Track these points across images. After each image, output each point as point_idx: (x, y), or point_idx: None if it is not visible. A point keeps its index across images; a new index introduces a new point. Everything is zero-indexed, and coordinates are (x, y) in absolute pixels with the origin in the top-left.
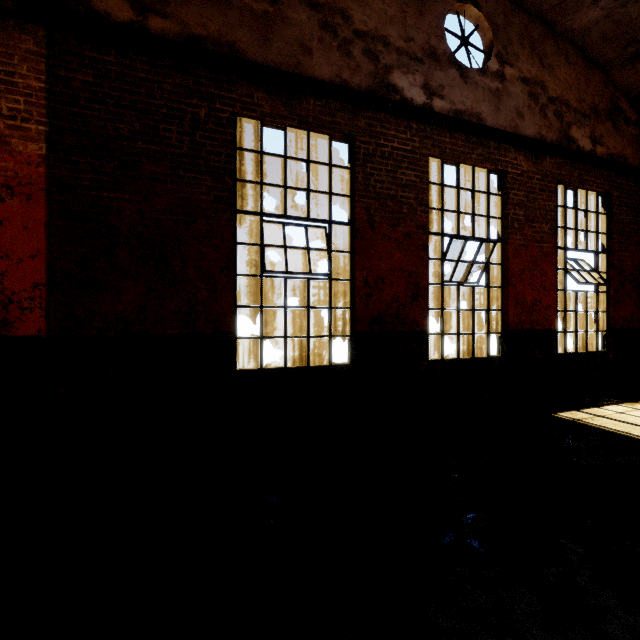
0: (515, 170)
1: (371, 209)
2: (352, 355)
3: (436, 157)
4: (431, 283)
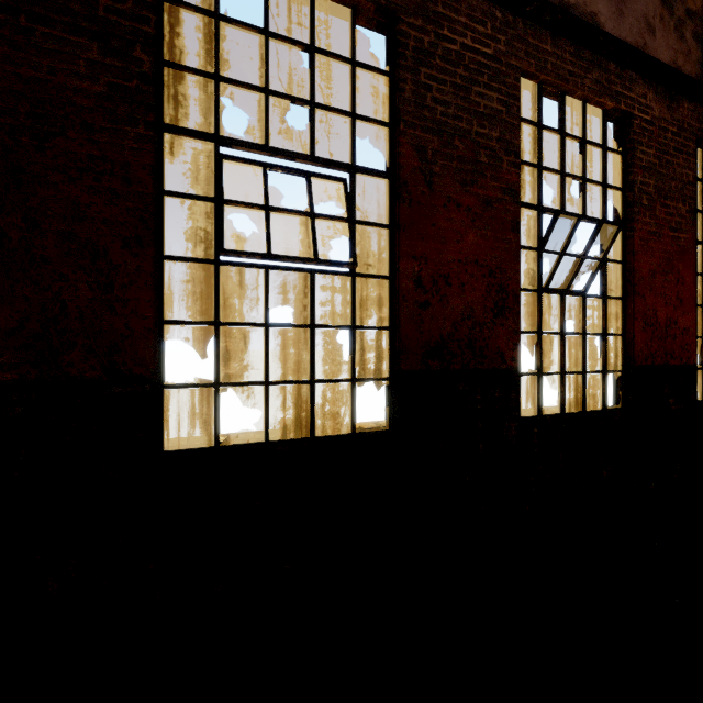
0: (643, 114)
1: (427, 150)
2: (393, 414)
3: (530, 77)
4: (522, 288)
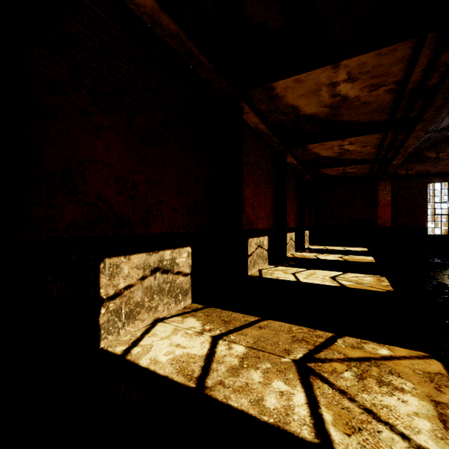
0: None
1: None
2: None
3: None
4: None
